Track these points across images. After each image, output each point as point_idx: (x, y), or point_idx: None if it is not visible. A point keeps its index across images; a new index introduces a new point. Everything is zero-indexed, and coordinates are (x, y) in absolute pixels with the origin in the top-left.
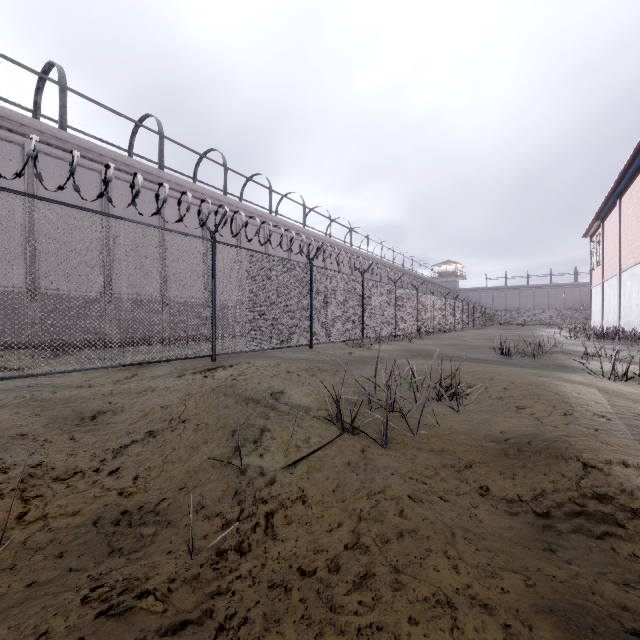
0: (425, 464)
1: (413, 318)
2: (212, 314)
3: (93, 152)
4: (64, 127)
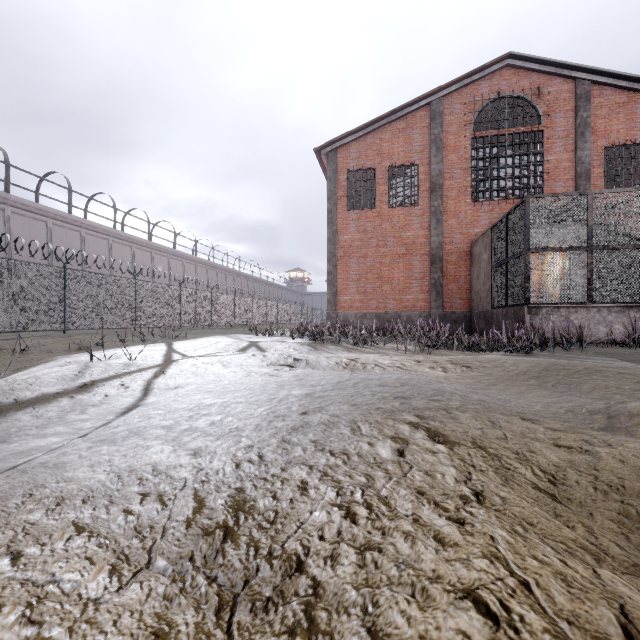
0: None
1: (231, 314)
2: (64, 308)
3: None
4: None
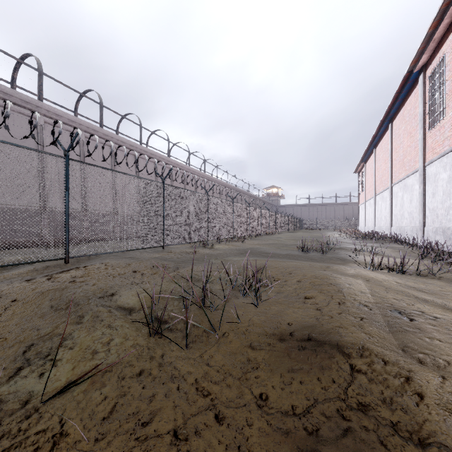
0: (218, 366)
1: (246, 225)
2: (65, 222)
3: None
4: None
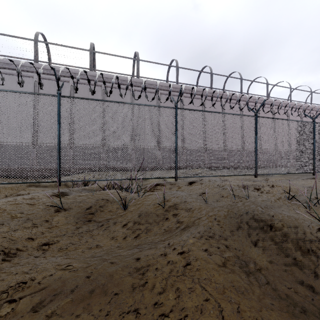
0: None
1: None
2: (313, 154)
3: (220, 94)
4: (211, 88)
